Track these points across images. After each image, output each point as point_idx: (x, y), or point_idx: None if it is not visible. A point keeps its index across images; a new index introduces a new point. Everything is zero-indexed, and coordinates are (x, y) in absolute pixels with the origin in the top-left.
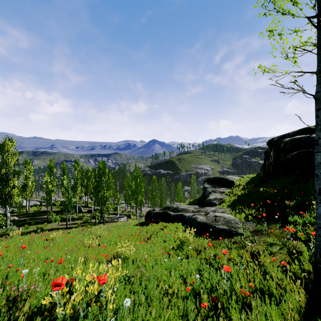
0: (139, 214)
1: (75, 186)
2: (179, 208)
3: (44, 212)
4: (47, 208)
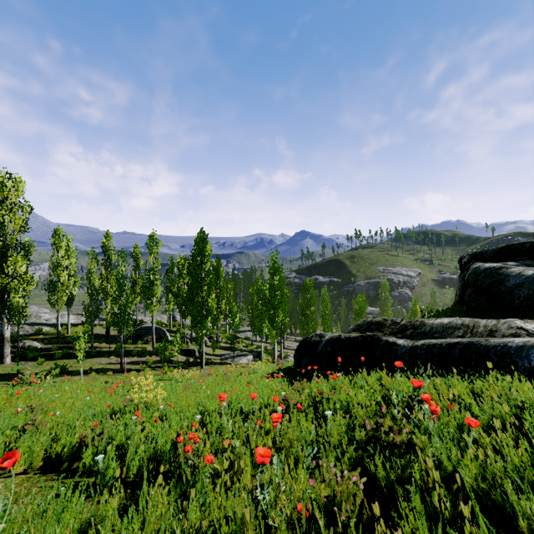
0: (279, 353)
1: (149, 286)
2: (430, 326)
3: (96, 336)
4: (91, 327)
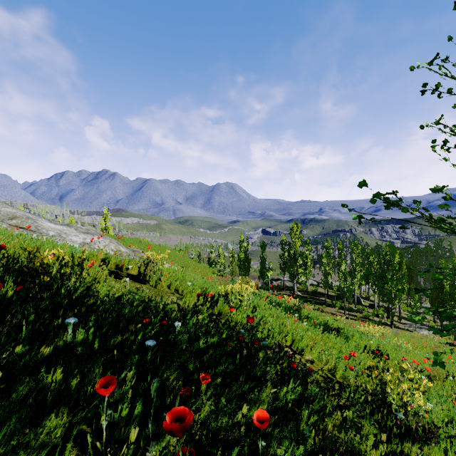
0: None
1: (353, 272)
2: None
3: (321, 294)
4: (324, 290)
